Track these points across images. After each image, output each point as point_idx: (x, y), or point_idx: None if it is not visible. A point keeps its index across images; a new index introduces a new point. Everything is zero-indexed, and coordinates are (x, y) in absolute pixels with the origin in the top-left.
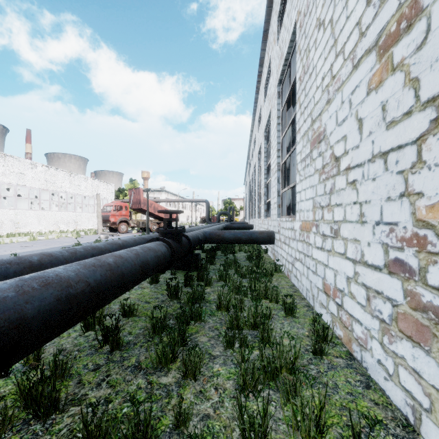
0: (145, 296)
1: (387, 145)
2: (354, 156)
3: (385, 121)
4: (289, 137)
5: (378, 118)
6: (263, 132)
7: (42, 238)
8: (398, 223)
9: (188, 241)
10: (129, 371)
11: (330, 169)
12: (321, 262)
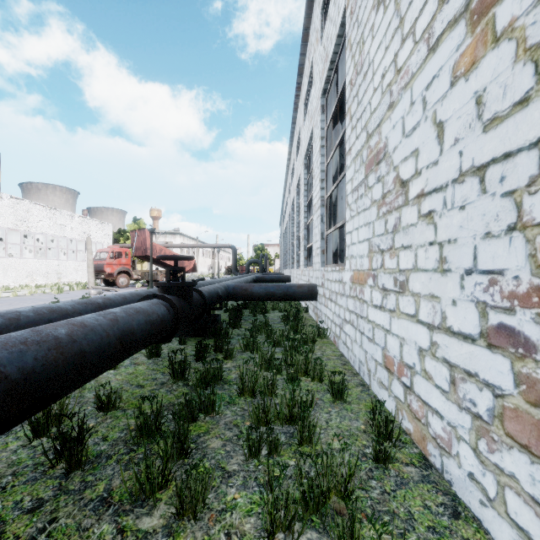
0: (137, 377)
1: (486, 154)
2: (431, 176)
3: (482, 120)
4: (336, 164)
5: (469, 117)
6: (303, 158)
7: (7, 295)
8: (504, 271)
9: (203, 298)
10: (91, 509)
11: (393, 199)
12: (380, 326)
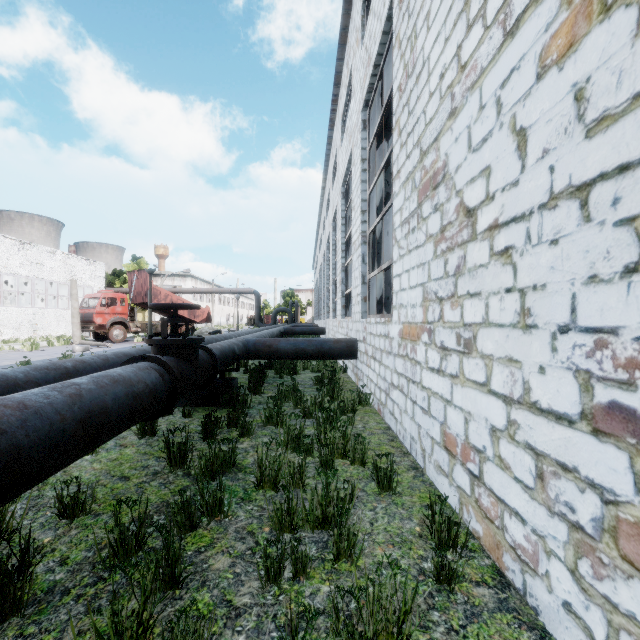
0: (122, 464)
1: (590, 168)
2: (508, 201)
3: (584, 121)
4: (380, 193)
5: (565, 118)
6: (340, 186)
7: None
8: (619, 329)
9: (212, 357)
10: None
11: (456, 232)
12: (438, 394)
